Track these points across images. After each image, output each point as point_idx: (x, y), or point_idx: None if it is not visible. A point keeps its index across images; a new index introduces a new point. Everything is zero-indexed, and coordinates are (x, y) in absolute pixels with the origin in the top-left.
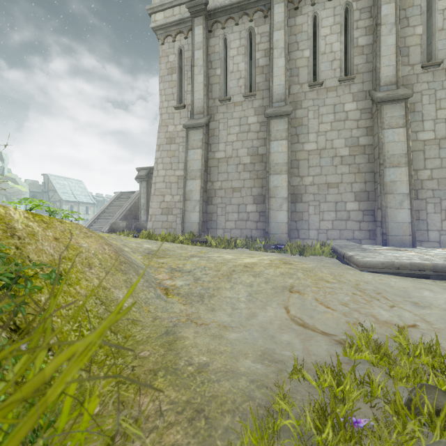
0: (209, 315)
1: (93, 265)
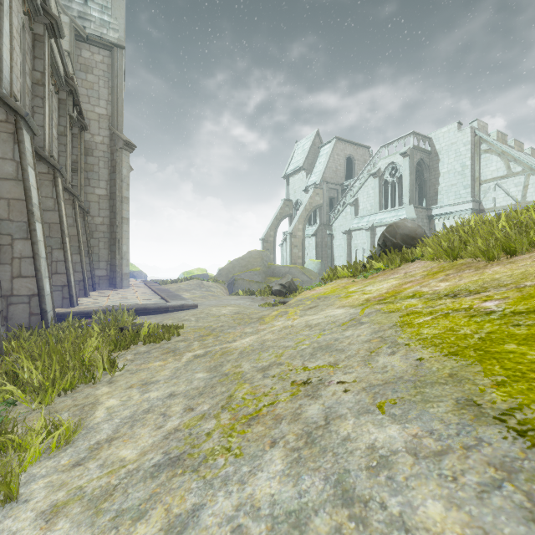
0: None
1: None
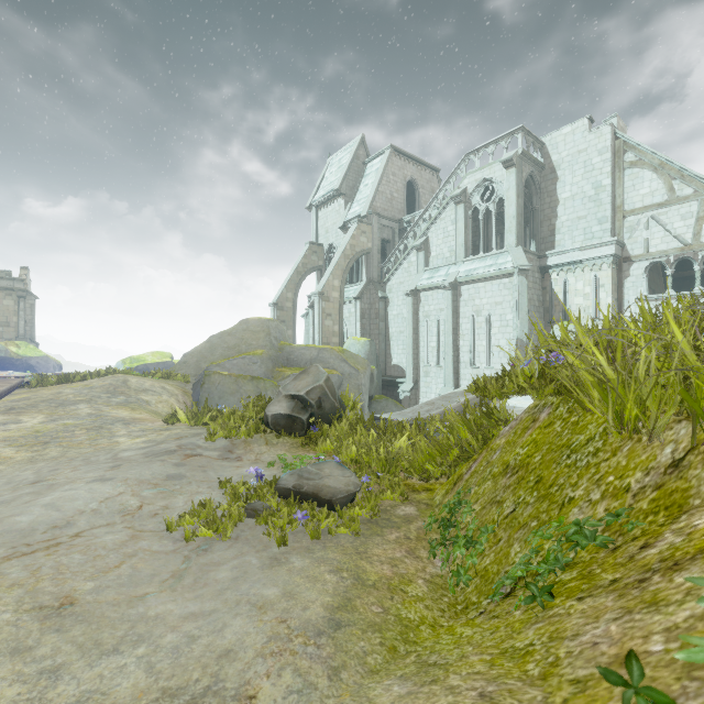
0: (250, 640)
1: (482, 703)
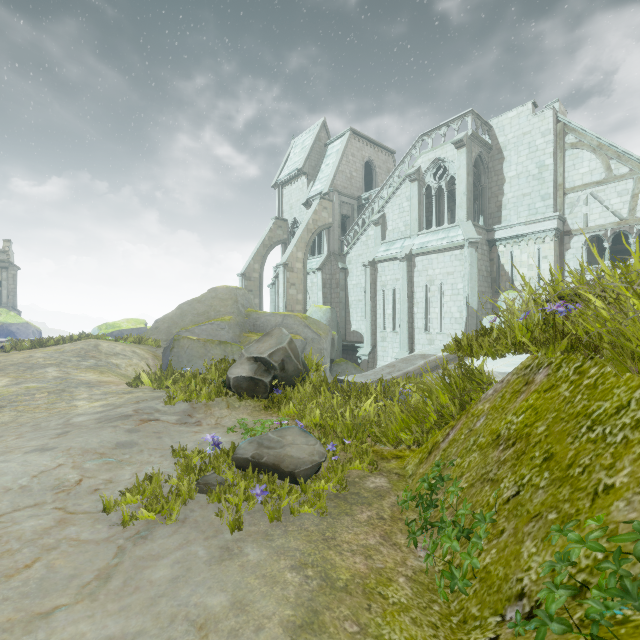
0: None
1: None
